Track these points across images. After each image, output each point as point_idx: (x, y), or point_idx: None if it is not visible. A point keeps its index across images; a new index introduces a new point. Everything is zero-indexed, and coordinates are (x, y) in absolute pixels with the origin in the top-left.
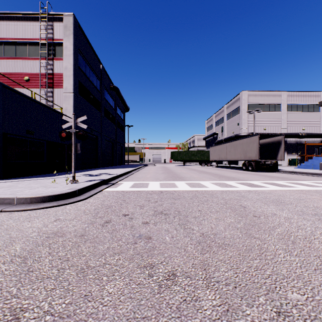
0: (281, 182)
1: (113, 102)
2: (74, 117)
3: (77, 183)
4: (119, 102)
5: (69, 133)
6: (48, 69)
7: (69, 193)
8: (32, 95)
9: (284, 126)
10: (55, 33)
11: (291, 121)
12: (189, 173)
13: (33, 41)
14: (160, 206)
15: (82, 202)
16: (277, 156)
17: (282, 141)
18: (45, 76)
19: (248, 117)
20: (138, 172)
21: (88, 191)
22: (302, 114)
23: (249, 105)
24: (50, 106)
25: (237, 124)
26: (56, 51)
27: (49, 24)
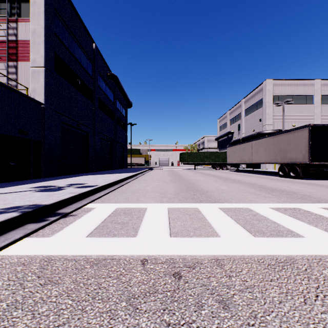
0: None
1: (112, 94)
2: None
3: None
4: (120, 96)
5: None
6: (10, 34)
7: None
8: None
9: (317, 121)
10: None
11: (325, 115)
12: (210, 182)
13: None
14: None
15: None
16: None
17: None
18: (6, 45)
19: (273, 112)
20: (136, 180)
21: None
22: None
23: (274, 97)
24: (12, 86)
25: (258, 119)
26: (21, 9)
27: None
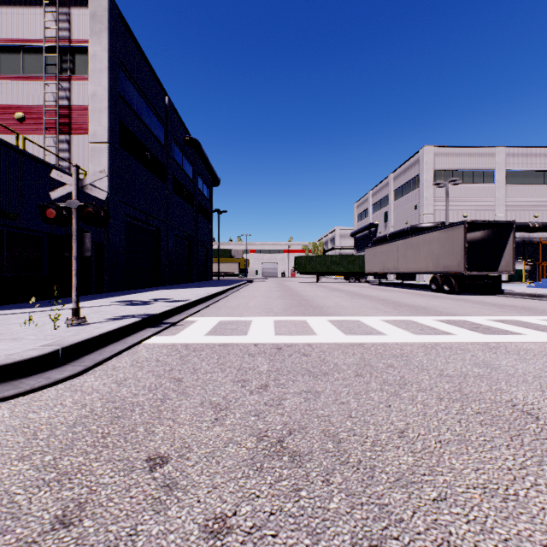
0: (537, 320)
1: (191, 167)
2: (76, 174)
3: (83, 325)
4: (203, 169)
5: (66, 209)
6: (61, 97)
7: (29, 361)
8: (31, 147)
9: (499, 209)
10: (74, 30)
11: (512, 200)
12: (331, 298)
13: (33, 43)
14: (275, 409)
15: (61, 386)
16: (500, 264)
17: (509, 236)
18: (55, 112)
19: (434, 195)
20: (232, 296)
21: (99, 349)
22: (533, 189)
23: (436, 173)
24: (64, 169)
25: (413, 206)
26: (75, 63)
27: (63, 13)
